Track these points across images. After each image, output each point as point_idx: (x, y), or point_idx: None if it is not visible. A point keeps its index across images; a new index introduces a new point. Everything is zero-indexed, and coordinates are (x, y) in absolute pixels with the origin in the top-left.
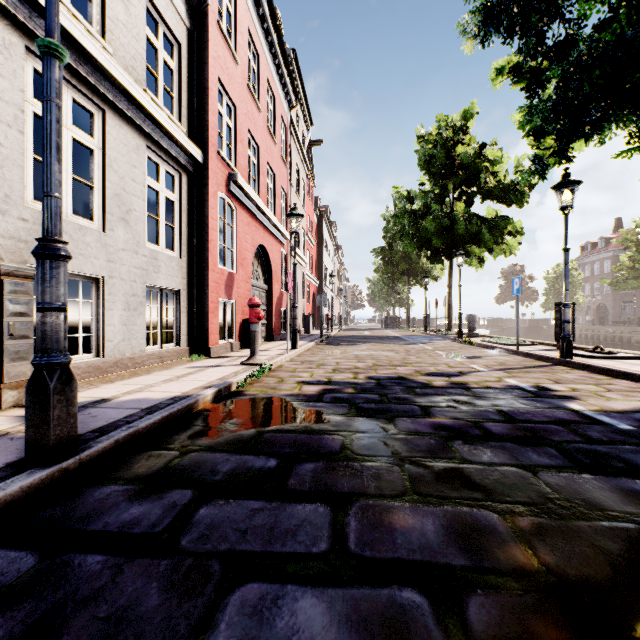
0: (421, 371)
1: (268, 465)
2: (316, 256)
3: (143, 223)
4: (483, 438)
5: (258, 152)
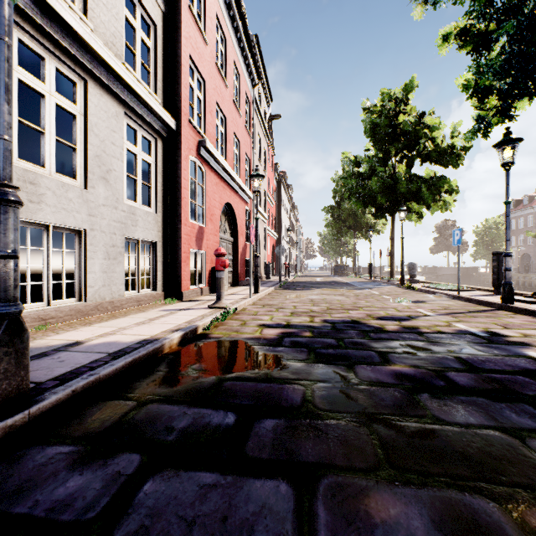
0: (372, 315)
1: (226, 421)
2: (275, 214)
3: (122, 182)
4: (450, 391)
5: (225, 122)
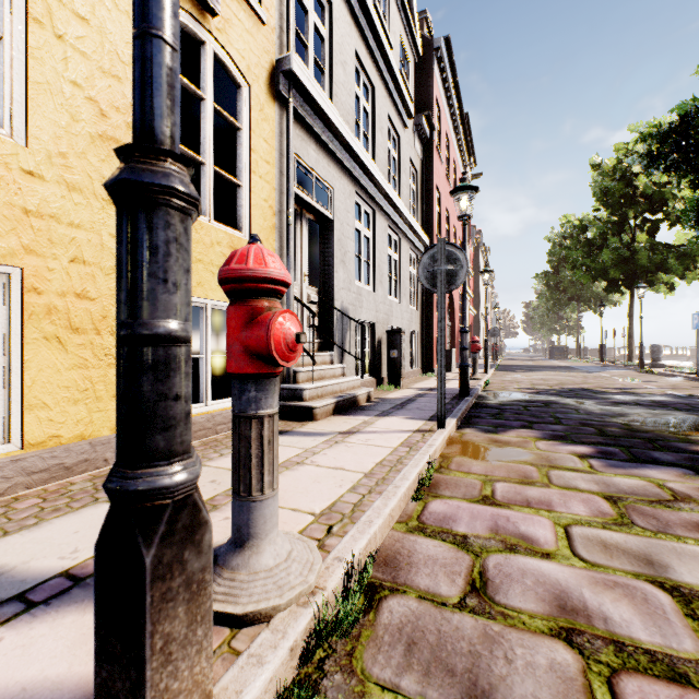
0: (600, 387)
1: (539, 404)
2: (472, 286)
3: (409, 294)
4: (635, 405)
5: (448, 219)
